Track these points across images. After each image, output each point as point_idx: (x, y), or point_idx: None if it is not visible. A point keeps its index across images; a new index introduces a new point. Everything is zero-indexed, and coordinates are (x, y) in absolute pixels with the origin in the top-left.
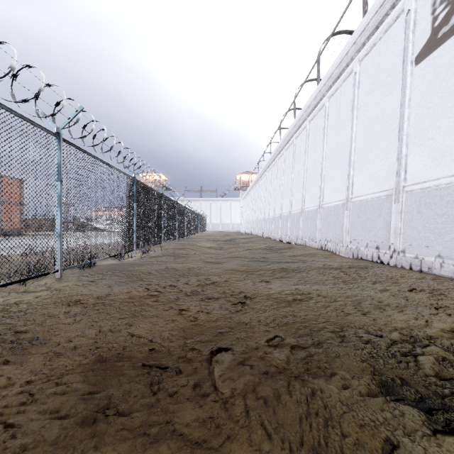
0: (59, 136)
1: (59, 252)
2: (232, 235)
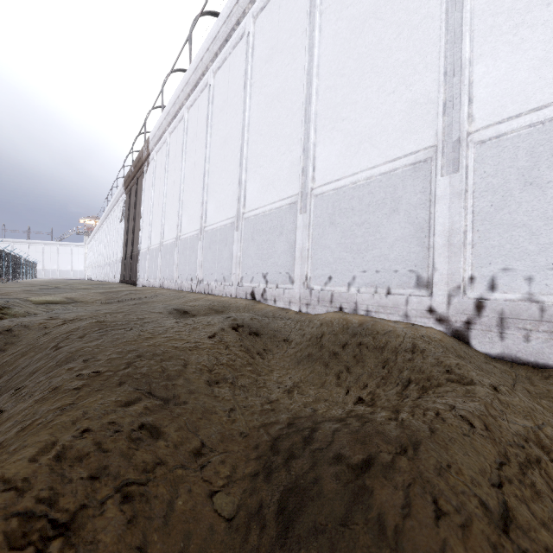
0: None
1: None
2: None
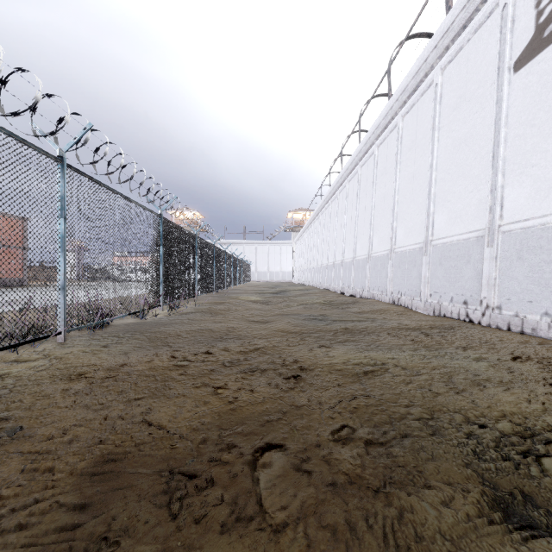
0: (63, 161)
1: (63, 309)
2: (282, 286)
